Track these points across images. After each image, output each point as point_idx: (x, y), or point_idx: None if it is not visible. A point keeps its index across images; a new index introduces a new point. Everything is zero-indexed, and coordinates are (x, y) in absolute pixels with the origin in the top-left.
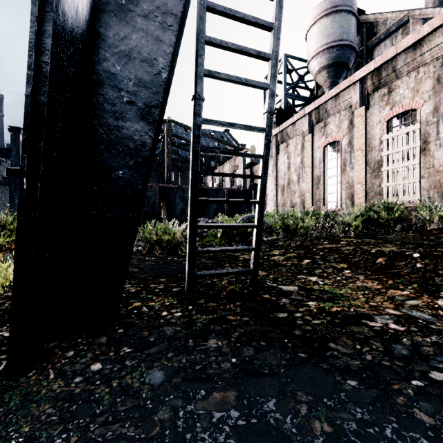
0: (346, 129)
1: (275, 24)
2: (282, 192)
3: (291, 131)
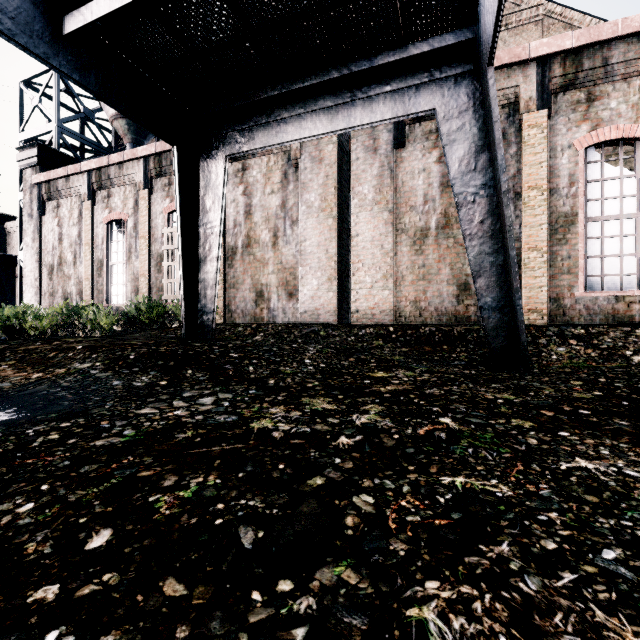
0: (132, 209)
1: None
2: (51, 274)
3: (64, 188)
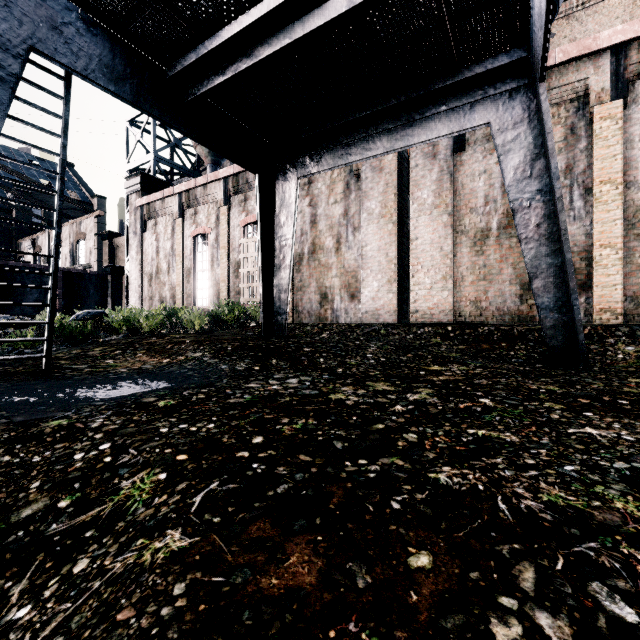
0: (214, 224)
1: (58, 192)
2: (150, 282)
3: (160, 208)
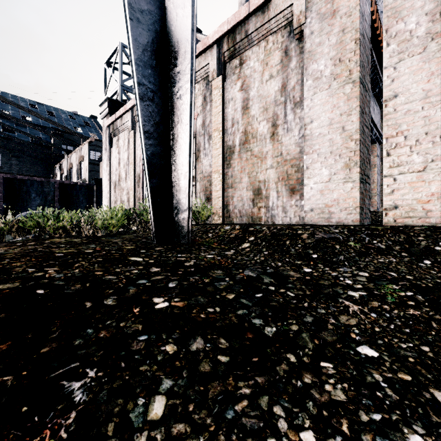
0: None
1: None
2: (115, 188)
3: (120, 125)
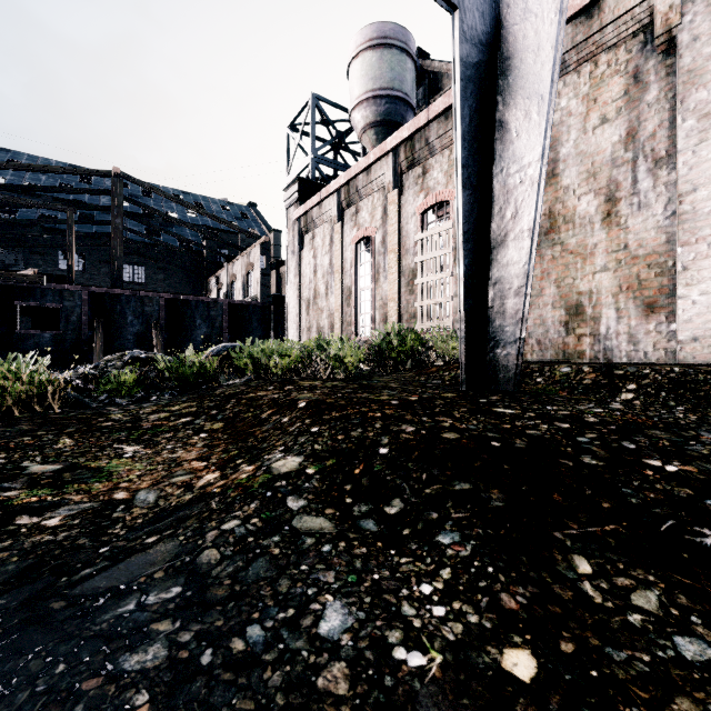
0: (380, 220)
1: None
2: (307, 309)
3: (317, 216)
